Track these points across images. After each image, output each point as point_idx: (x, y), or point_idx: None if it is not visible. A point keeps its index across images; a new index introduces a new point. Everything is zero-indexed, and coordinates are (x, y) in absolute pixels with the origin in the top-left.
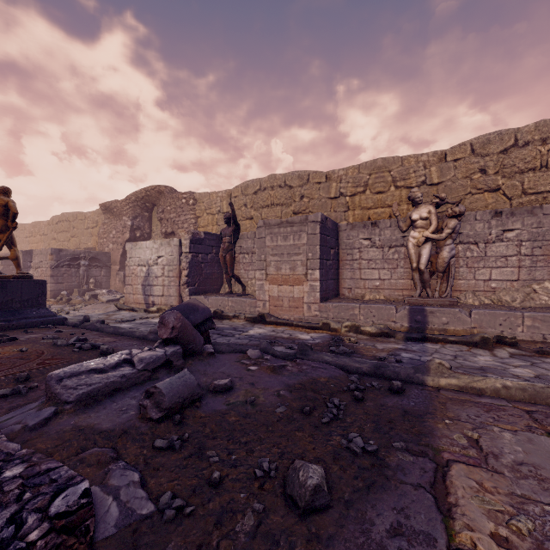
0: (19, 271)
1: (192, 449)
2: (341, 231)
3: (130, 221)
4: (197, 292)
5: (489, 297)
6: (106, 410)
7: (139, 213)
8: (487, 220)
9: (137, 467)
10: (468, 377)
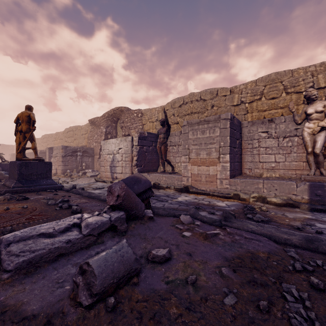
0: (36, 156)
1: None
2: (243, 127)
3: (104, 129)
4: (142, 171)
5: None
6: (43, 280)
7: (110, 124)
8: None
9: None
10: None
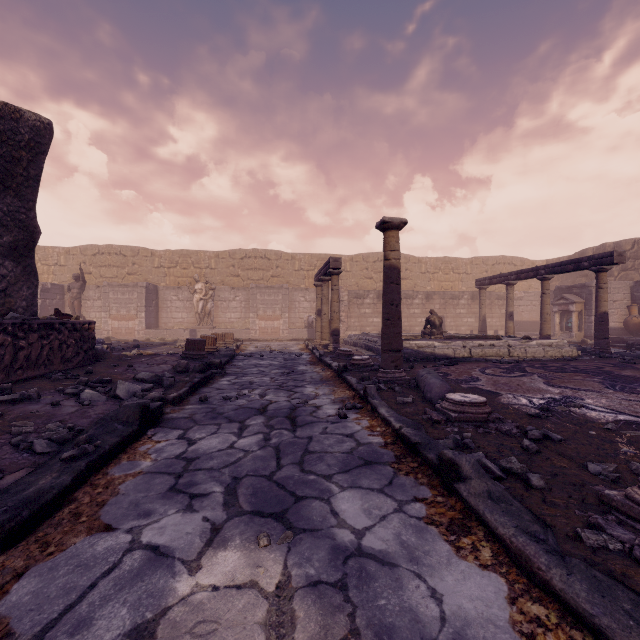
0: None
1: None
2: (160, 290)
3: None
4: None
5: (231, 326)
6: None
7: None
8: (230, 291)
9: None
10: None
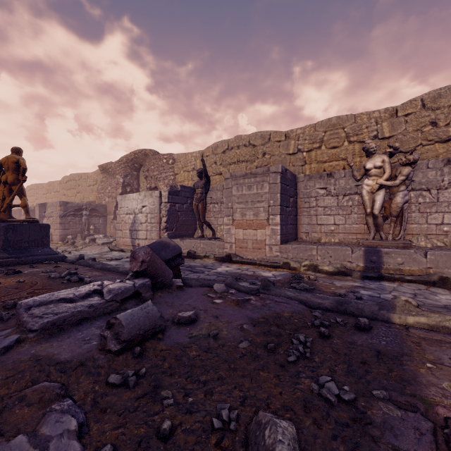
0: (28, 216)
1: (146, 387)
2: (299, 182)
3: (122, 179)
4: (174, 236)
5: (441, 240)
6: (69, 339)
7: (129, 172)
8: (440, 168)
9: (83, 408)
10: (439, 316)
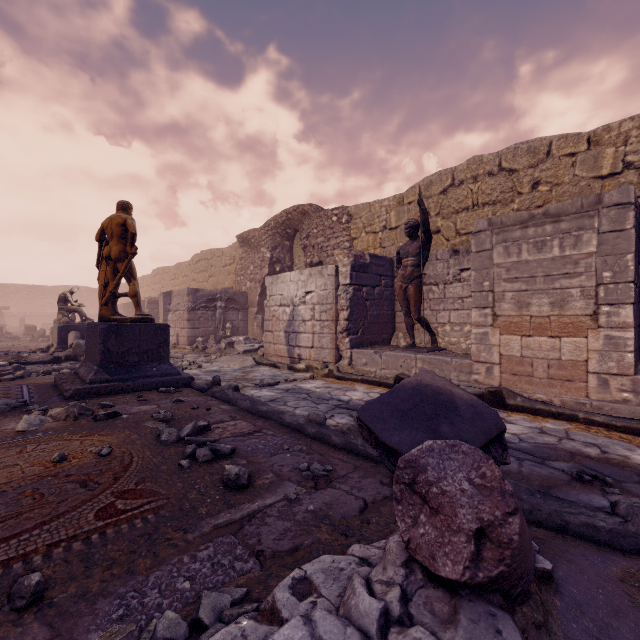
0: (138, 311)
1: None
2: None
3: (269, 252)
4: (360, 343)
5: None
6: None
7: (279, 242)
8: None
9: None
10: None
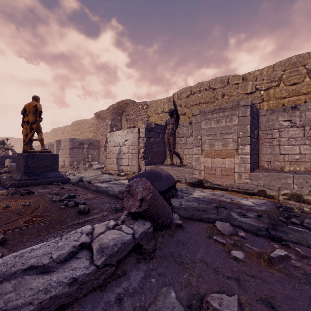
0: (43, 148)
1: None
2: (261, 116)
3: (110, 121)
4: (149, 163)
5: None
6: None
7: (115, 117)
8: None
9: None
10: None
